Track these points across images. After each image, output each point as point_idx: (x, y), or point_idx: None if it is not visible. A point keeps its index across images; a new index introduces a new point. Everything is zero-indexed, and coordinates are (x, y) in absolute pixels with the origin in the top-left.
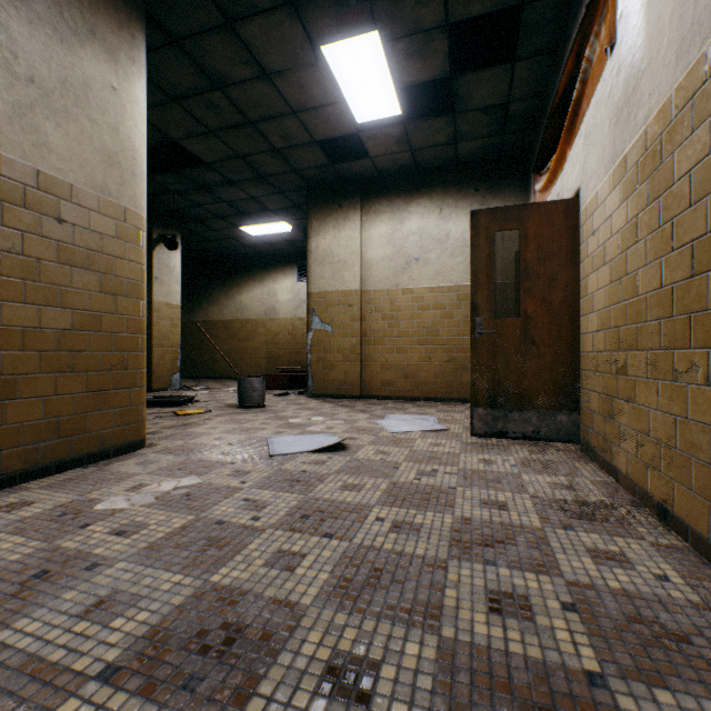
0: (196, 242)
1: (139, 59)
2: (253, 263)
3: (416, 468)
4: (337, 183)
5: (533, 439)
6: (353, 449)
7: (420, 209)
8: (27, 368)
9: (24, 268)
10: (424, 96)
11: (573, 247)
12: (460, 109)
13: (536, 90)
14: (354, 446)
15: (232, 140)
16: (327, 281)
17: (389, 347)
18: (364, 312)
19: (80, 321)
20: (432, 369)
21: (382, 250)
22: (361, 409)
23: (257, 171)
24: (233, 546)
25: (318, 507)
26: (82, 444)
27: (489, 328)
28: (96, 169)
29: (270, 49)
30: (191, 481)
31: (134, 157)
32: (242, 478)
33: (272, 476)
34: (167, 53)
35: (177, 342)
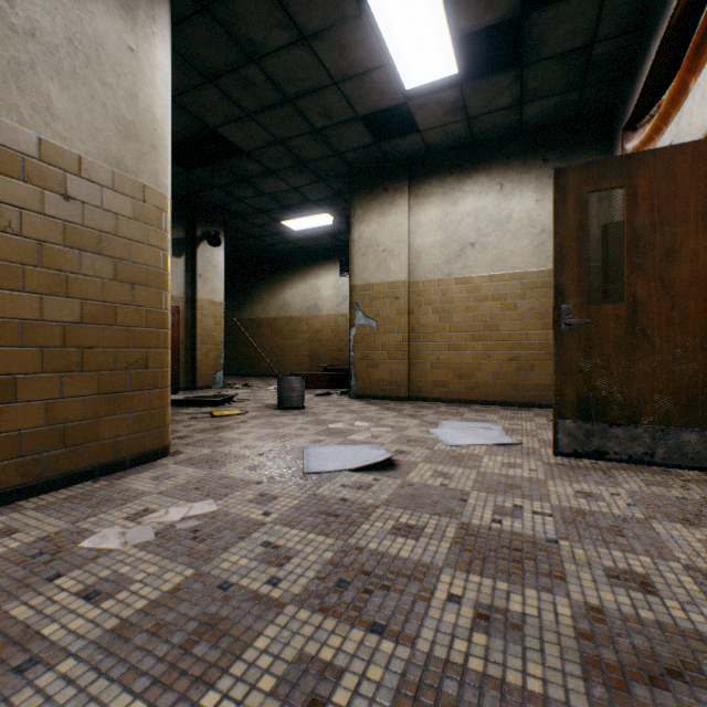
0: (240, 240)
1: (161, 19)
2: (296, 260)
3: (490, 501)
4: (382, 166)
5: (645, 463)
6: (405, 467)
7: (476, 187)
8: (26, 366)
9: (23, 251)
10: (485, 50)
11: (706, 204)
12: (530, 59)
13: (631, 22)
14: (406, 463)
15: (270, 123)
16: (371, 273)
17: (440, 343)
18: (412, 305)
19: (91, 313)
20: (491, 368)
21: (432, 236)
22: (410, 413)
23: (297, 158)
24: (234, 637)
25: (361, 565)
26: (93, 454)
27: (580, 317)
28: (109, 140)
29: (307, 3)
30: (205, 508)
31: (155, 128)
32: (267, 506)
33: (304, 504)
34: (197, 23)
35: (220, 340)
